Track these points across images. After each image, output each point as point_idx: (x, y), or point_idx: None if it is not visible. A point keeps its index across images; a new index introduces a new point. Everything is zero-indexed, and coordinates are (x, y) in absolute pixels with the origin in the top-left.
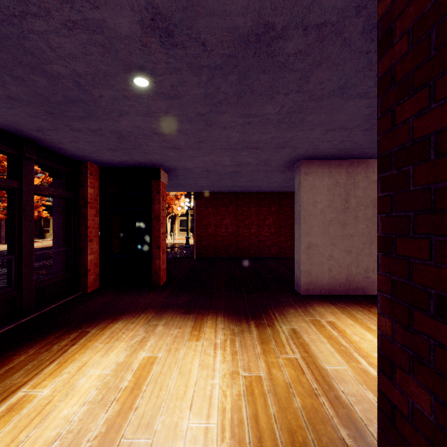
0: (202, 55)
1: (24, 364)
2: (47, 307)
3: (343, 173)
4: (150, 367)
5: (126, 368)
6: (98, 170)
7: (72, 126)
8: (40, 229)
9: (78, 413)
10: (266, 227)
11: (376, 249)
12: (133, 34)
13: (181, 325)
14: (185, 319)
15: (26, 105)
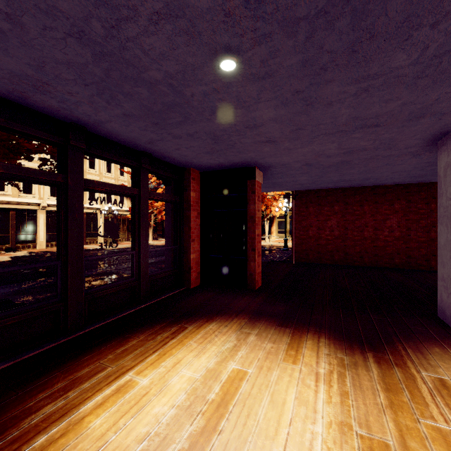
0: (298, 1)
1: (135, 348)
2: (159, 298)
3: None
4: (239, 382)
5: (214, 377)
6: (199, 174)
7: (174, 134)
8: (163, 230)
9: (167, 416)
10: (386, 229)
11: None
12: (214, 4)
13: (275, 338)
14: (280, 333)
15: (138, 119)
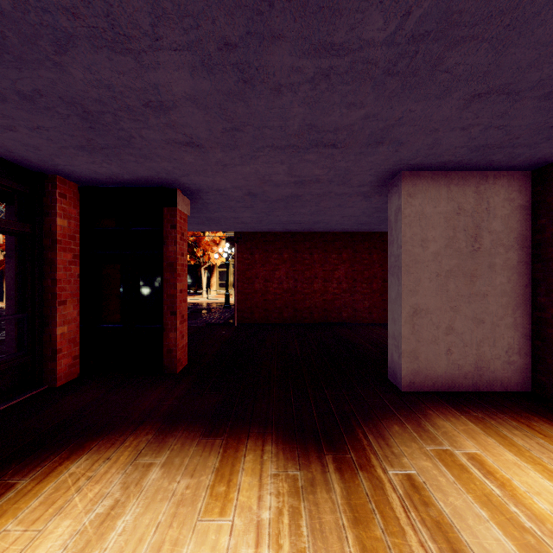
0: None
1: None
2: None
3: (470, 193)
4: None
5: None
6: (78, 190)
7: None
8: None
9: None
10: (335, 281)
11: (523, 317)
12: None
13: (195, 465)
14: (205, 450)
15: None
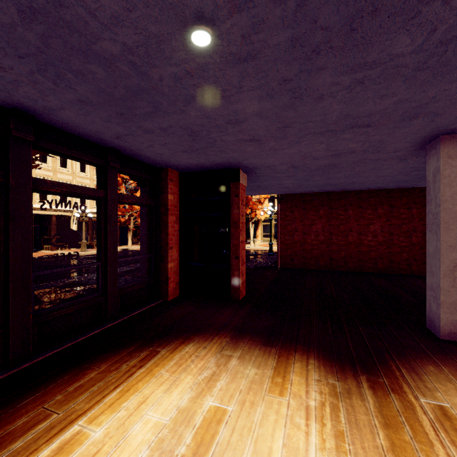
0: None
1: (92, 383)
2: (130, 314)
3: None
4: (216, 427)
5: (187, 420)
6: (178, 175)
7: (144, 127)
8: None
9: None
10: (370, 234)
11: None
12: None
13: (259, 362)
14: (265, 354)
15: (97, 108)
